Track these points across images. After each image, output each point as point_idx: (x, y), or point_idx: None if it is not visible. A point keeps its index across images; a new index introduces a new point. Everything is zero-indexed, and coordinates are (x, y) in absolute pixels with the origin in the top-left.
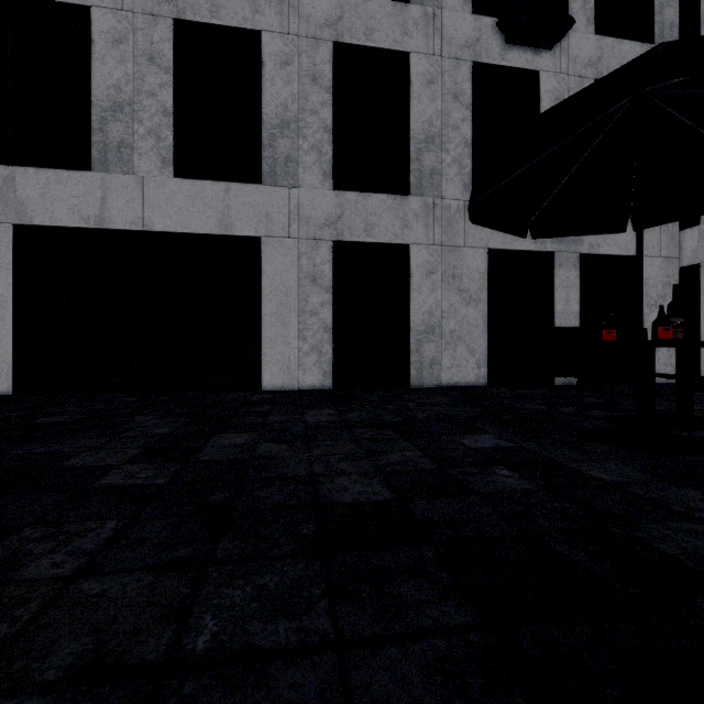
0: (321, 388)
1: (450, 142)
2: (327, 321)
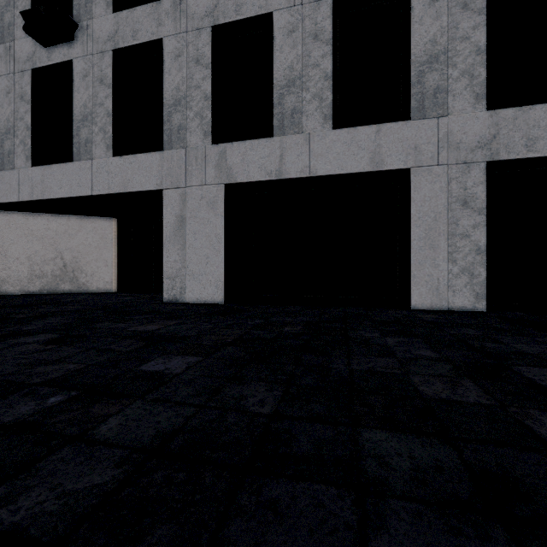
0: (473, 310)
1: None
2: (479, 243)
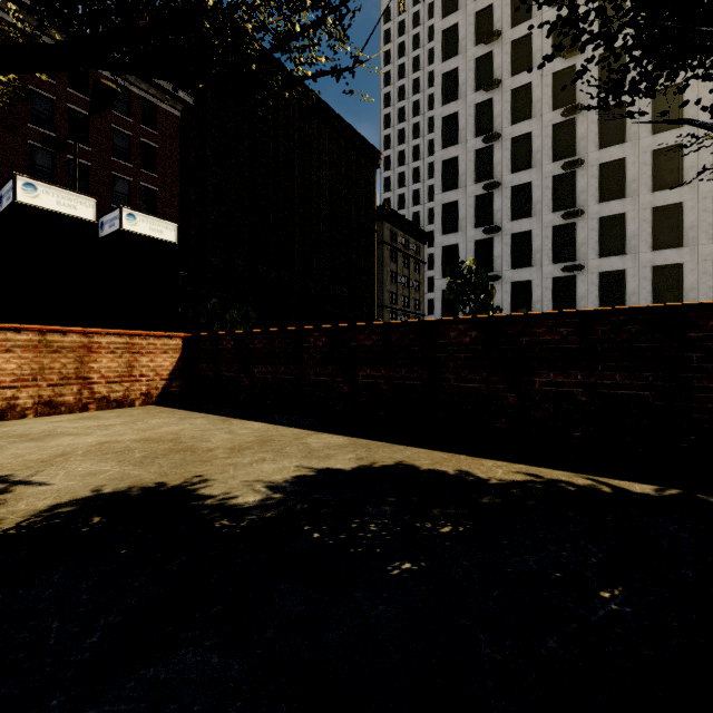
0: None
1: (701, 288)
2: None
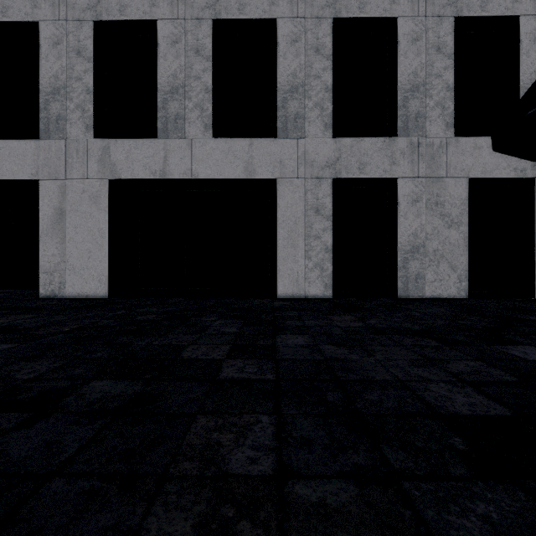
0: (323, 297)
1: (433, 88)
2: (327, 243)
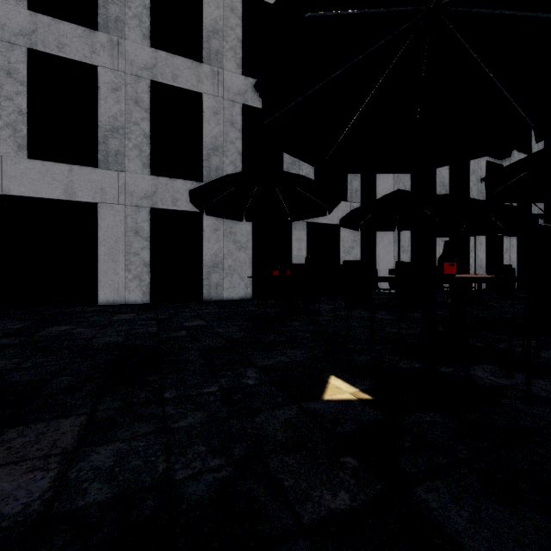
0: (142, 303)
1: (229, 151)
2: (146, 259)
